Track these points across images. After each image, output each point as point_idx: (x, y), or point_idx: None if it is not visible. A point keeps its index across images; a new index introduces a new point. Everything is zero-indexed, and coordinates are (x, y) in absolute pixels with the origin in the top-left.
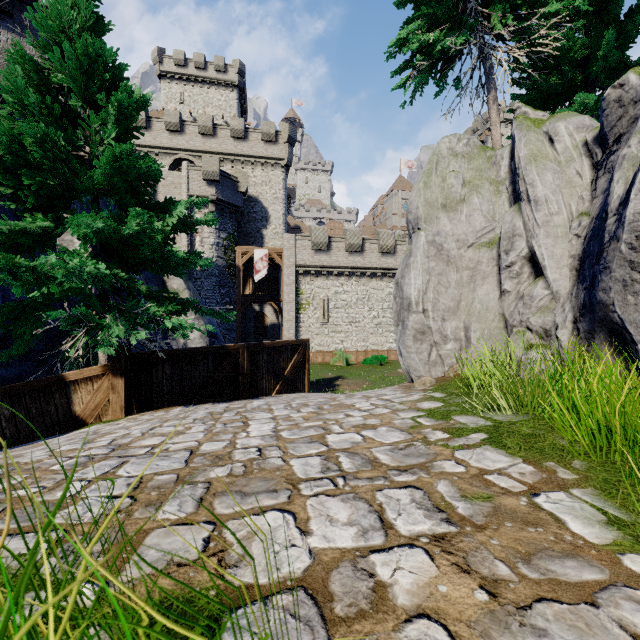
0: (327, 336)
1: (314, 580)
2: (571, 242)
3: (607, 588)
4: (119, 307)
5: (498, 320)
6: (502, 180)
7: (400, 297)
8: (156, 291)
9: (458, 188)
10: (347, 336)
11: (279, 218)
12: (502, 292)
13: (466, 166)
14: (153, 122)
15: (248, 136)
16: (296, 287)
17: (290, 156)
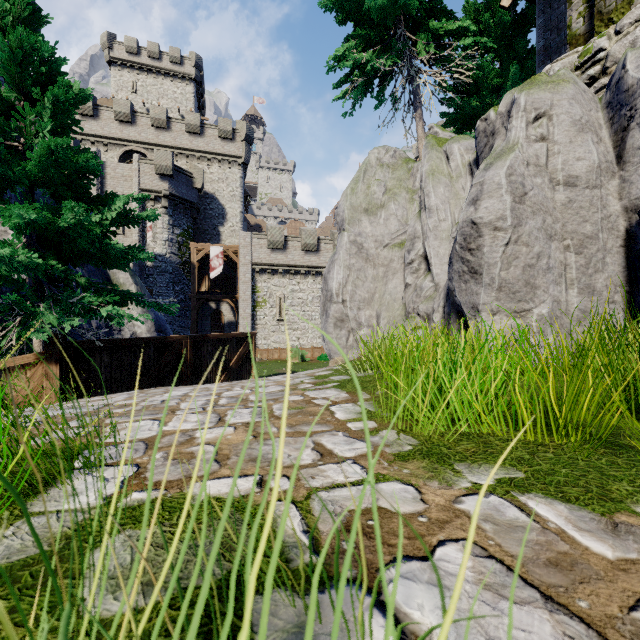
0: (283, 333)
1: (153, 439)
2: (451, 244)
3: (324, 432)
4: (55, 297)
5: (401, 309)
6: (416, 190)
7: (326, 290)
8: (95, 283)
9: (380, 195)
10: (303, 333)
11: (236, 216)
12: (406, 285)
13: (390, 176)
14: (101, 111)
15: (204, 132)
16: (252, 285)
17: (248, 154)
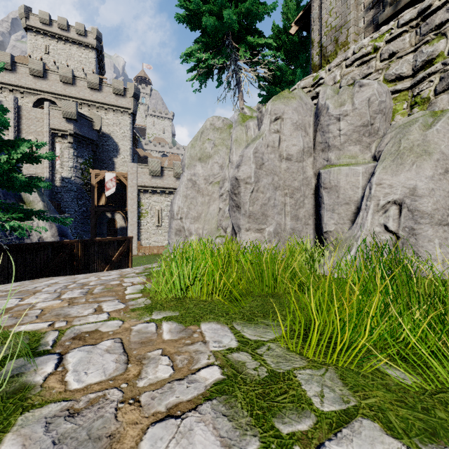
0: (161, 235)
1: (10, 308)
2: None
3: (110, 300)
4: None
5: (216, 223)
6: None
7: (171, 210)
8: (5, 203)
9: (209, 149)
10: None
11: (127, 151)
12: (219, 209)
13: (218, 136)
14: (18, 66)
15: (102, 88)
16: (138, 201)
17: (135, 107)
